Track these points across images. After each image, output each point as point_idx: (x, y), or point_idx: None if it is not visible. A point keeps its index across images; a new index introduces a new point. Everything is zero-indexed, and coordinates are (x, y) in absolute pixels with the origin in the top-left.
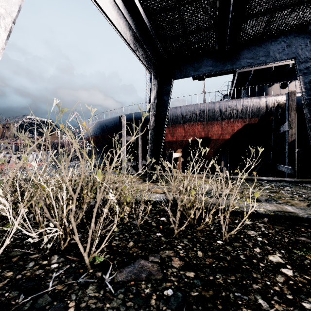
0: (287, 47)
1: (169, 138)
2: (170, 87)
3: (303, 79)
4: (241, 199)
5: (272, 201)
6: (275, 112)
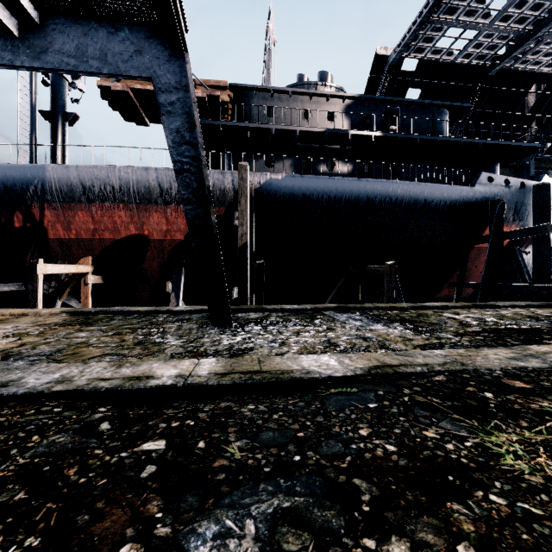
0: (138, 54)
1: (60, 233)
2: None
3: (168, 123)
4: None
5: (39, 356)
6: (236, 199)
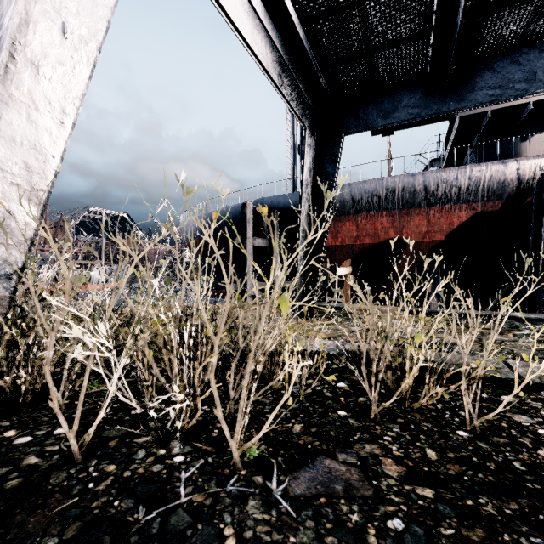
0: None
1: (328, 241)
2: (339, 148)
3: None
4: (481, 354)
5: None
6: (537, 190)
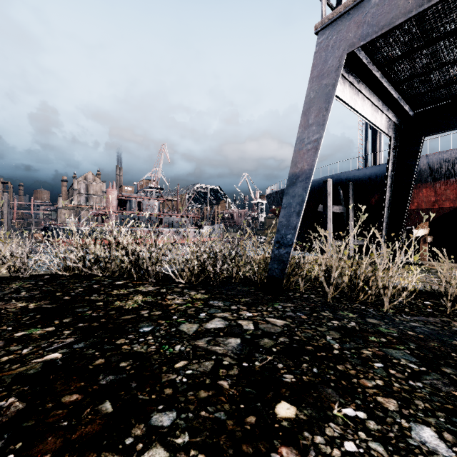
0: None
1: None
2: (419, 147)
3: None
4: None
5: None
6: None
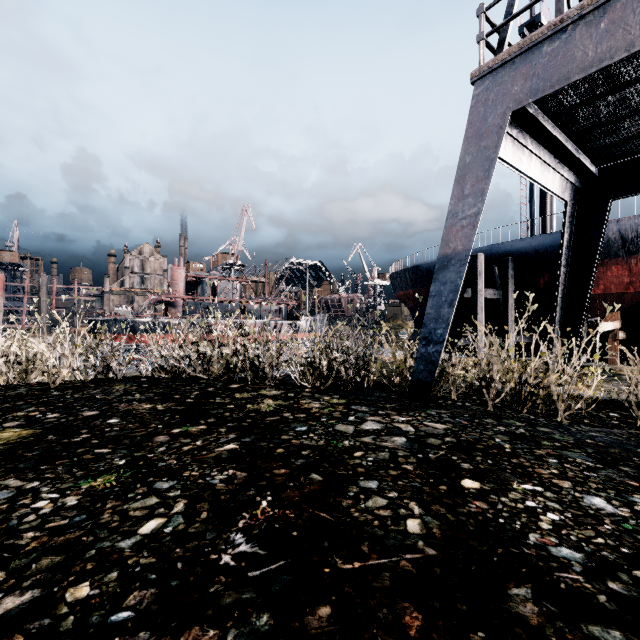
0: None
1: None
2: (605, 214)
3: None
4: None
5: None
6: None
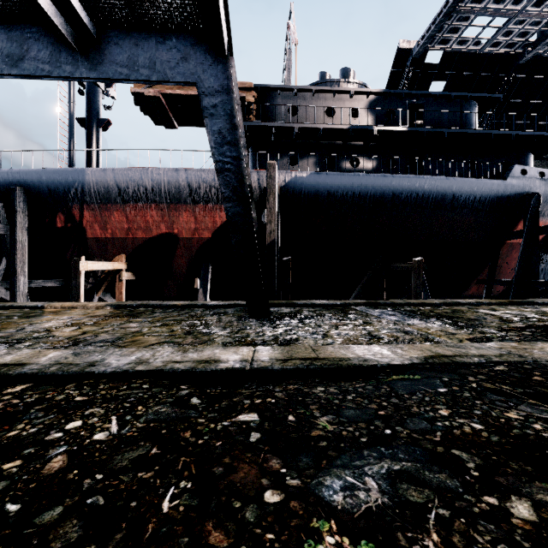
0: (183, 61)
1: (97, 233)
2: None
3: (211, 125)
4: (35, 346)
5: (104, 342)
6: (263, 197)
